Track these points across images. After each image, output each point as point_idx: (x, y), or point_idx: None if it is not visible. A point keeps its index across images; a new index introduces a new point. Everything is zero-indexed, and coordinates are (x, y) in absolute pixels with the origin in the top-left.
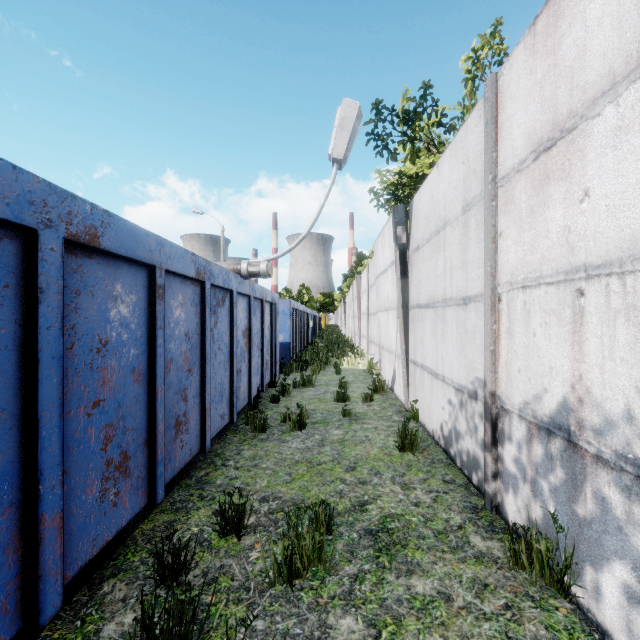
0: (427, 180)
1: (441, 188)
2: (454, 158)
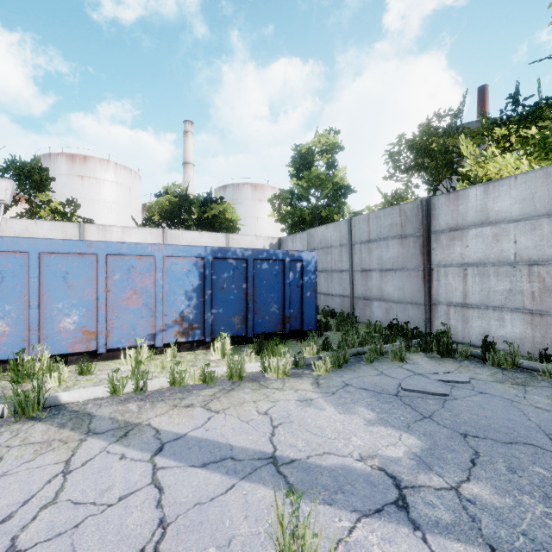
0: (20, 220)
1: (41, 231)
2: (55, 228)
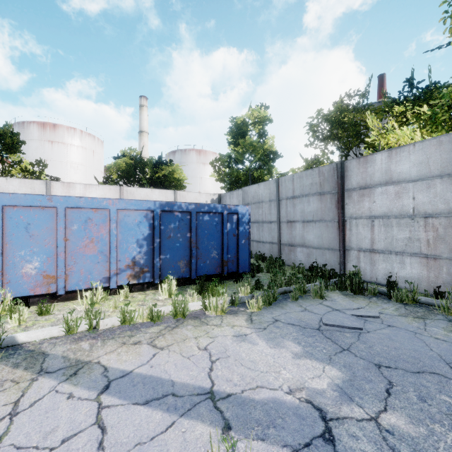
0: None
1: (11, 187)
2: (24, 184)
